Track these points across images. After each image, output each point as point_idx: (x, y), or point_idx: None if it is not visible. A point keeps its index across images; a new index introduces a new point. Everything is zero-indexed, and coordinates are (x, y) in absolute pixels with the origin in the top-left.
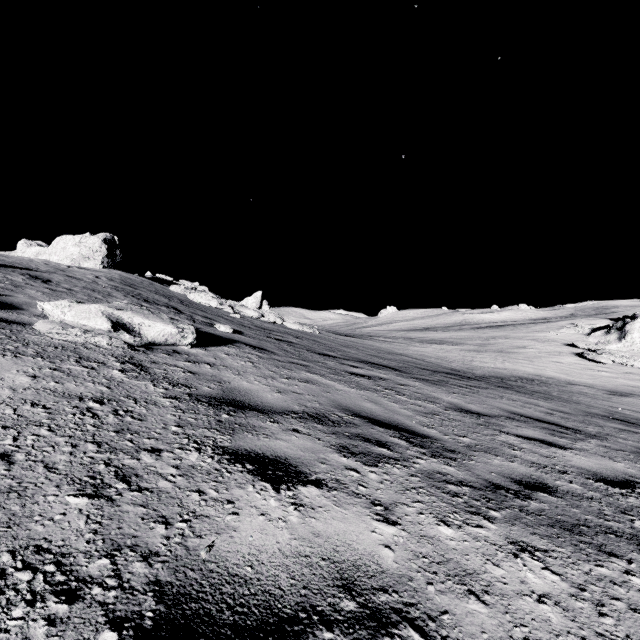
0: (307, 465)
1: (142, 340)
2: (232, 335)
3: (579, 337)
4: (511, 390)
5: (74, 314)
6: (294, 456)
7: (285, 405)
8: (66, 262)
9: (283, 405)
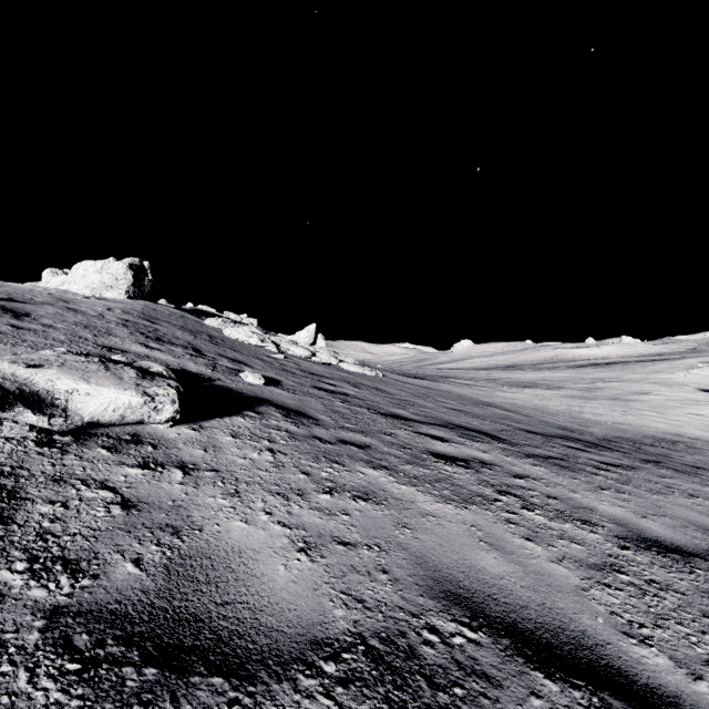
0: None
1: (69, 421)
2: (262, 389)
3: None
4: (665, 468)
5: None
6: None
7: (312, 611)
8: (85, 292)
9: (307, 612)
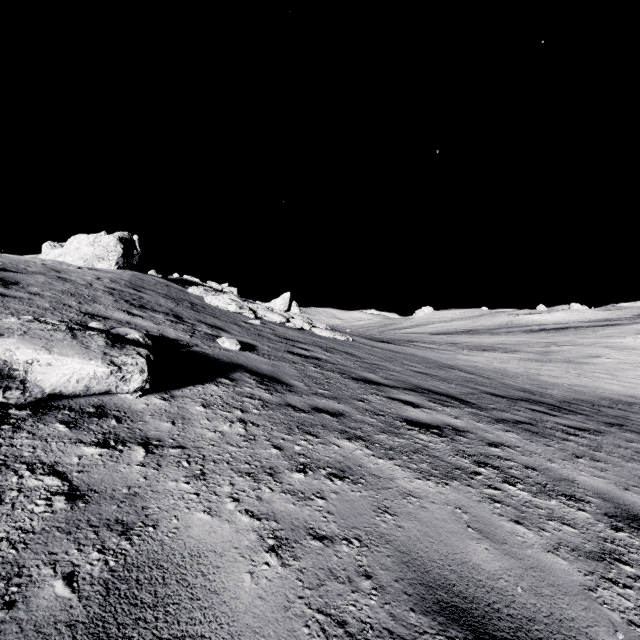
0: None
1: (27, 394)
2: (238, 354)
3: None
4: (629, 431)
5: None
6: None
7: None
8: (78, 263)
9: None
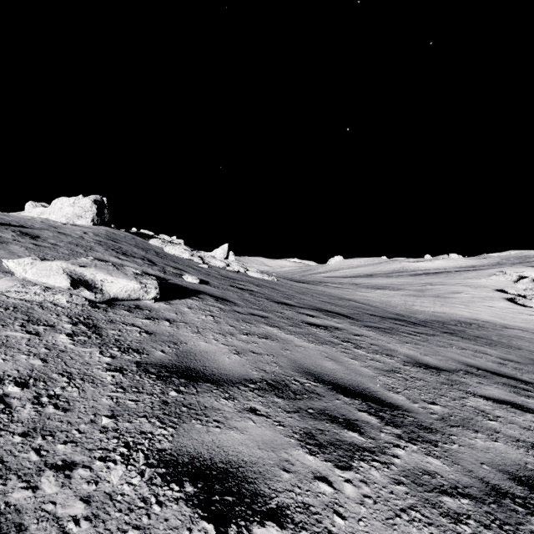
0: (265, 477)
1: (104, 296)
2: (198, 286)
3: (508, 283)
4: (456, 336)
5: (35, 272)
6: (249, 460)
7: (243, 371)
8: (62, 220)
9: (240, 371)
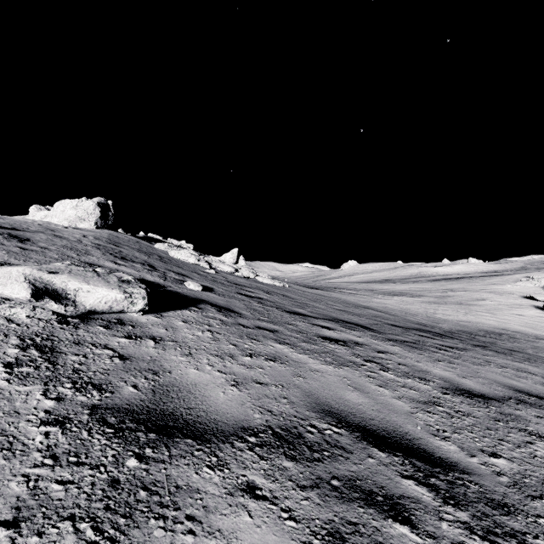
0: None
1: (77, 309)
2: (200, 293)
3: (536, 290)
4: (489, 350)
5: None
6: None
7: (241, 414)
8: (64, 223)
9: (238, 414)
